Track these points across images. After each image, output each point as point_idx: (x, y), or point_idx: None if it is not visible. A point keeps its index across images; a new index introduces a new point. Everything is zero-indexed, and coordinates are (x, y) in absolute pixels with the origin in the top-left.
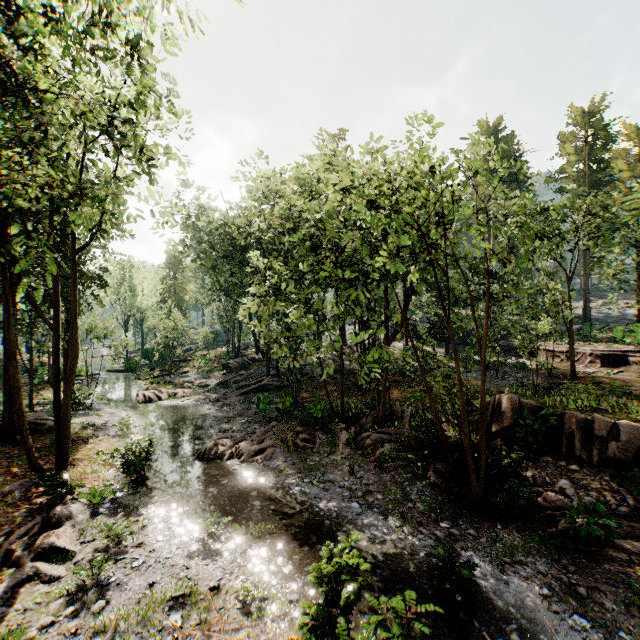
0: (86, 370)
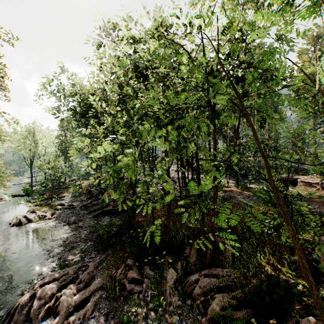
0: None
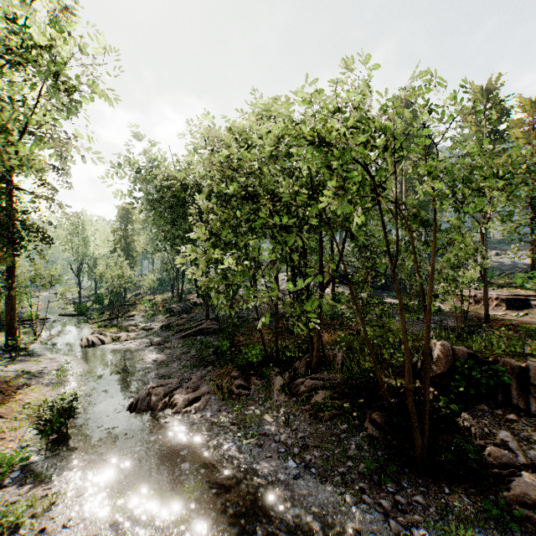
0: (32, 316)
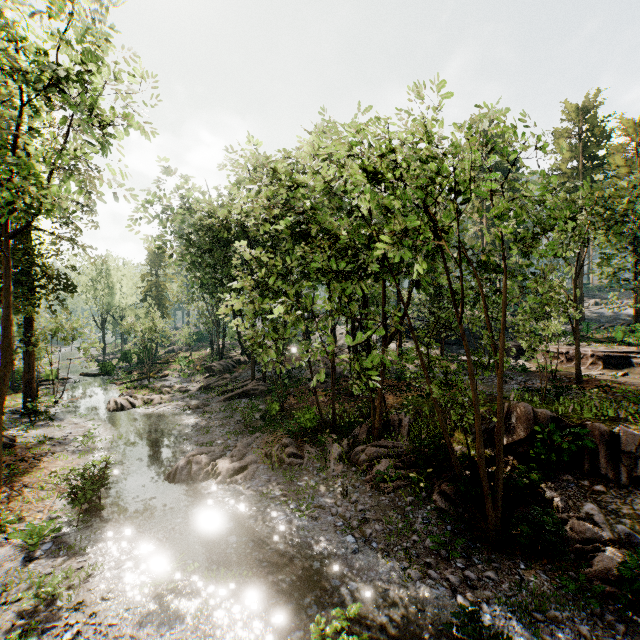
0: (52, 375)
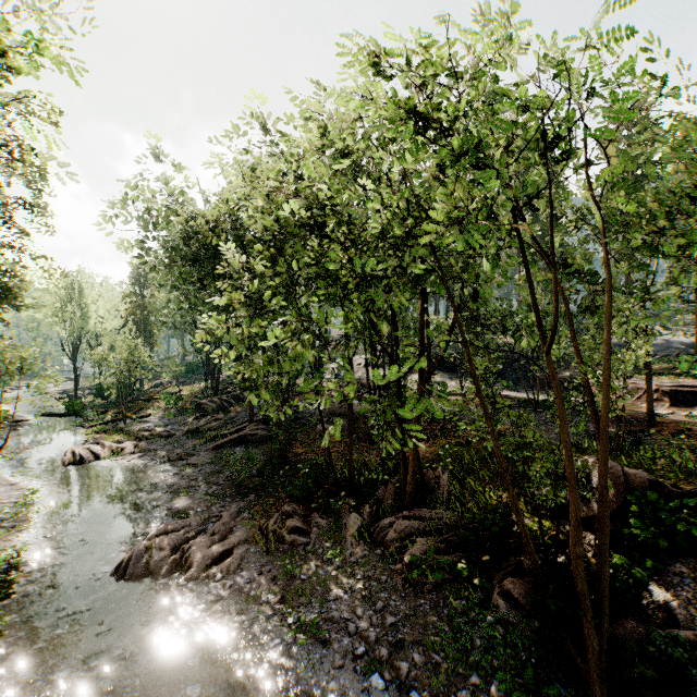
0: None
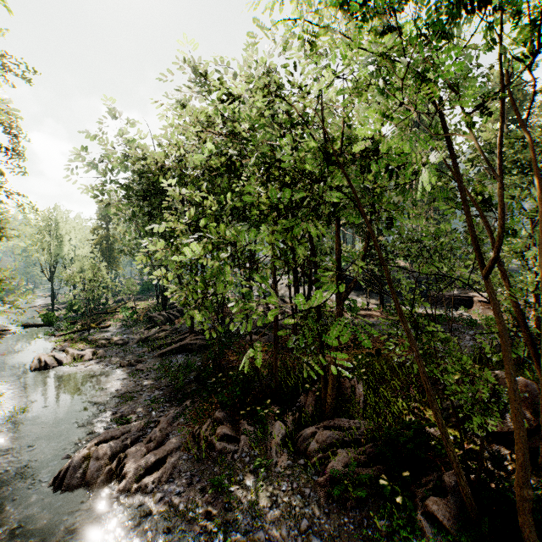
0: None
